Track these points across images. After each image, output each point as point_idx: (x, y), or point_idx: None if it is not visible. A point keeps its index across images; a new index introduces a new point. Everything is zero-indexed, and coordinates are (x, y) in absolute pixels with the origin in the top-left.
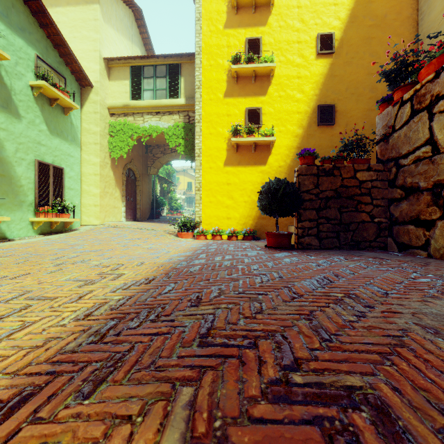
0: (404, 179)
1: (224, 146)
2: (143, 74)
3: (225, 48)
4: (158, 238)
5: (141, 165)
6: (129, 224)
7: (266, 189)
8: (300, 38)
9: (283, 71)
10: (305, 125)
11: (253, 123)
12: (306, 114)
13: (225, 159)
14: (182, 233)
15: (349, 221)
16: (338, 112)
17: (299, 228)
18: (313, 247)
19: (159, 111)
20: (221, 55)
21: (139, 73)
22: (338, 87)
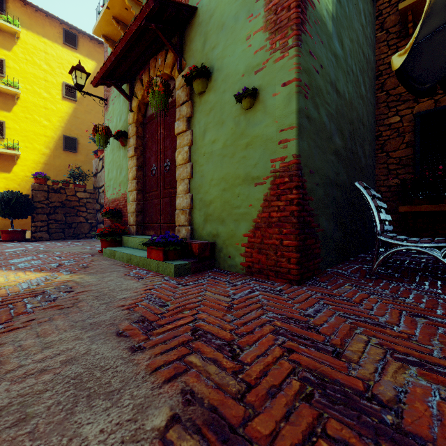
0: (101, 200)
1: None
2: None
3: None
4: None
5: None
6: None
7: (1, 198)
8: (48, 78)
9: (30, 98)
10: (52, 147)
11: None
12: (53, 139)
13: None
14: None
15: (72, 222)
16: (80, 144)
17: (32, 227)
18: (44, 239)
19: None
20: None
21: None
22: (80, 127)
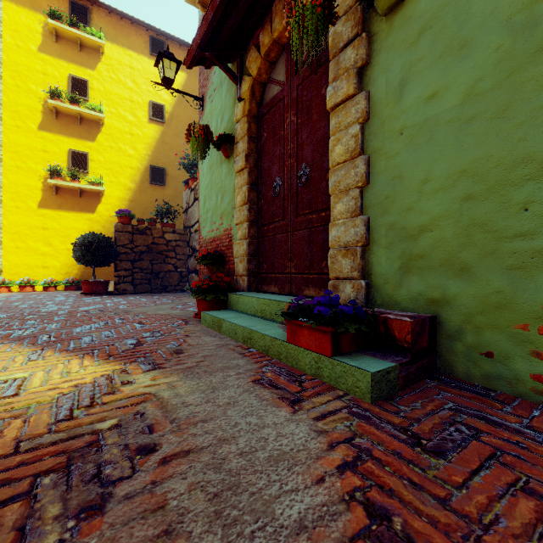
0: (192, 242)
1: (39, 185)
2: None
3: (41, 75)
4: None
5: None
6: None
7: (82, 242)
8: (133, 98)
9: (115, 123)
10: (138, 180)
11: (79, 167)
12: (139, 171)
13: (41, 200)
14: None
15: (159, 271)
16: (169, 176)
17: (115, 276)
18: (128, 292)
19: None
20: (34, 80)
21: None
22: (169, 154)
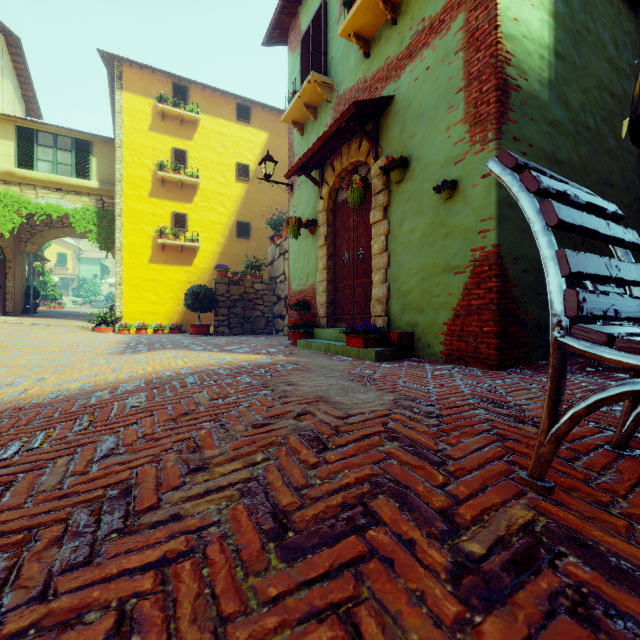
0: (278, 291)
1: (149, 244)
2: (37, 140)
3: (151, 150)
4: (76, 333)
5: (13, 239)
6: (11, 319)
7: (191, 292)
8: (223, 161)
9: (208, 186)
10: (227, 235)
11: (180, 226)
12: (228, 227)
13: (151, 257)
14: (102, 328)
15: (249, 316)
16: (253, 229)
17: (216, 321)
18: (226, 334)
19: (61, 188)
20: (146, 155)
21: (31, 138)
22: (253, 209)
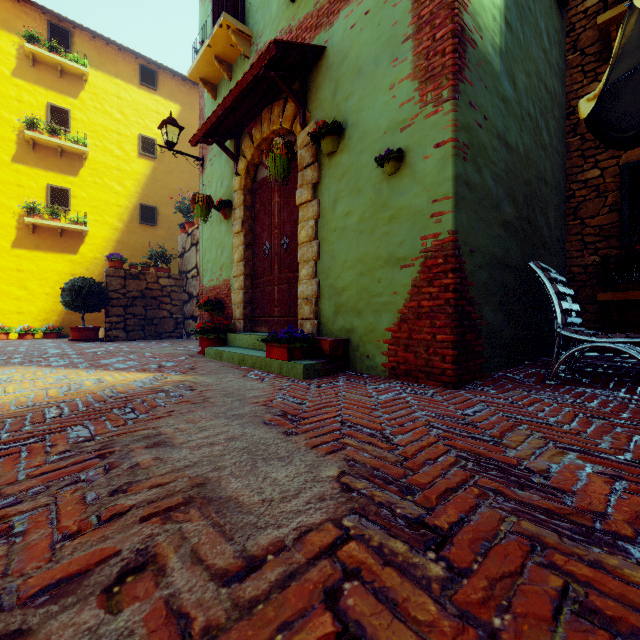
0: (189, 288)
1: (12, 223)
2: None
3: (15, 102)
4: None
5: None
6: None
7: (71, 286)
8: (121, 130)
9: (100, 157)
10: (126, 220)
11: (59, 204)
12: (127, 209)
13: (15, 240)
14: None
15: (153, 317)
16: (161, 215)
17: (107, 323)
18: (121, 339)
19: None
20: (8, 108)
21: None
22: (161, 192)
